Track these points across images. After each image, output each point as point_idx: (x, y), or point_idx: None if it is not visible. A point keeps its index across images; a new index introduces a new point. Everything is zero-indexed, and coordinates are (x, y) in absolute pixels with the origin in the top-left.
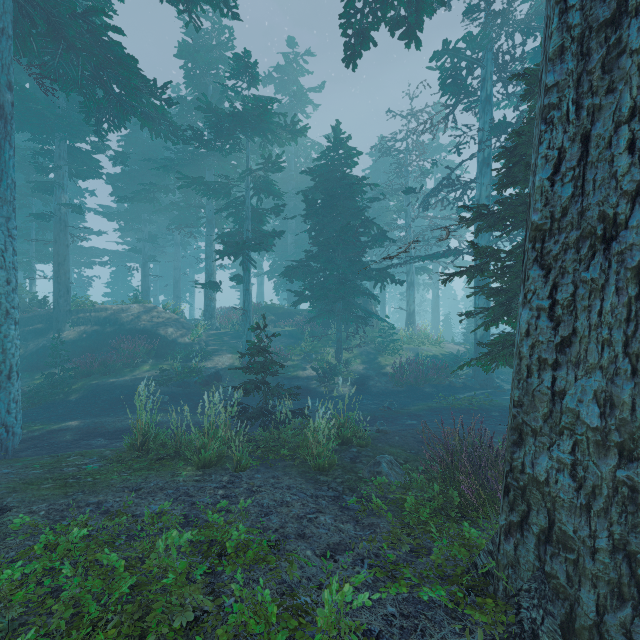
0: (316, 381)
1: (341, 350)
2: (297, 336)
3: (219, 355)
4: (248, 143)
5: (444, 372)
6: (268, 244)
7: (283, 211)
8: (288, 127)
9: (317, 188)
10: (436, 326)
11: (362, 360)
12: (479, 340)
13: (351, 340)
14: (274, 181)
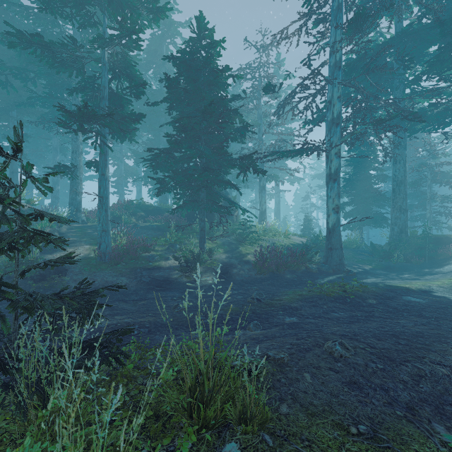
0: (178, 271)
1: (205, 239)
2: (164, 229)
3: (75, 246)
4: (105, 18)
5: (301, 259)
6: (130, 132)
7: (143, 94)
8: (148, 2)
9: (180, 74)
10: (278, 225)
11: (225, 249)
12: (331, 229)
13: (214, 232)
14: (134, 62)
